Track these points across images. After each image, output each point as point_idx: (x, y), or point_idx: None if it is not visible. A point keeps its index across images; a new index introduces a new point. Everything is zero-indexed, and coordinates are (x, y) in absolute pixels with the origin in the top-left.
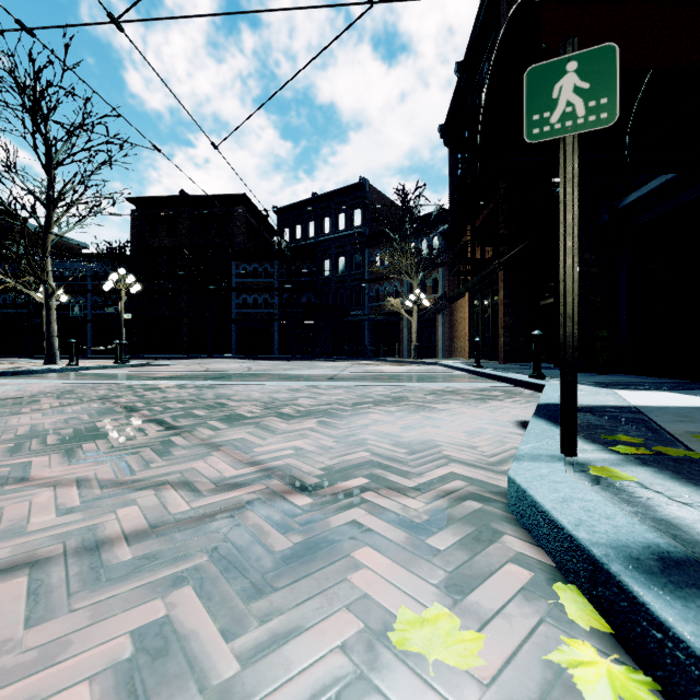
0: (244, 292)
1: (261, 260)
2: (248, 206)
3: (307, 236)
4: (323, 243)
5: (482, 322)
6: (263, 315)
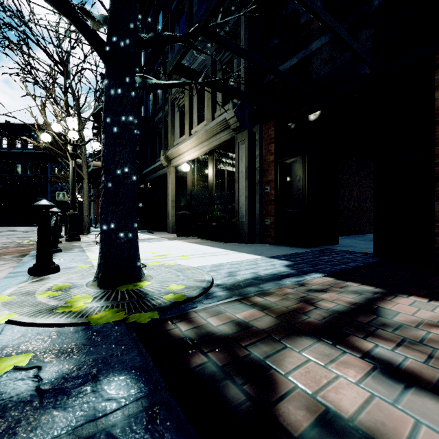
0: None
1: None
2: None
3: (1, 146)
4: (15, 153)
5: None
6: None
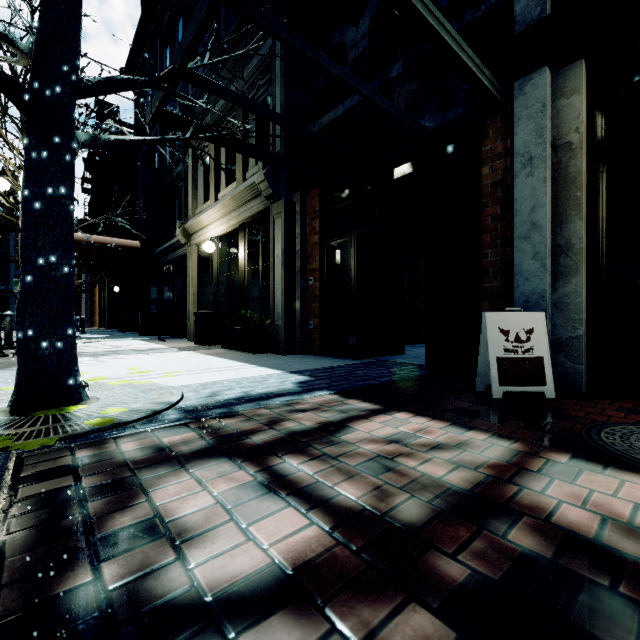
0: None
1: None
2: None
3: None
4: None
5: (104, 304)
6: None
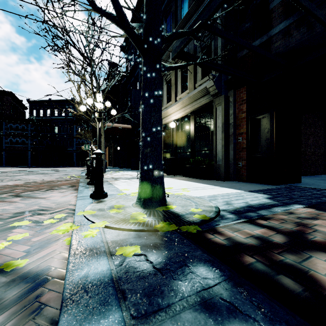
0: (10, 137)
1: (21, 123)
2: (12, 96)
3: (46, 115)
4: (54, 119)
5: (111, 155)
6: (22, 148)
